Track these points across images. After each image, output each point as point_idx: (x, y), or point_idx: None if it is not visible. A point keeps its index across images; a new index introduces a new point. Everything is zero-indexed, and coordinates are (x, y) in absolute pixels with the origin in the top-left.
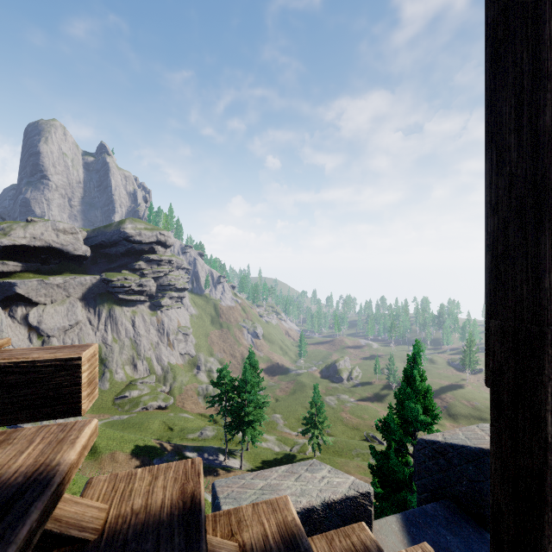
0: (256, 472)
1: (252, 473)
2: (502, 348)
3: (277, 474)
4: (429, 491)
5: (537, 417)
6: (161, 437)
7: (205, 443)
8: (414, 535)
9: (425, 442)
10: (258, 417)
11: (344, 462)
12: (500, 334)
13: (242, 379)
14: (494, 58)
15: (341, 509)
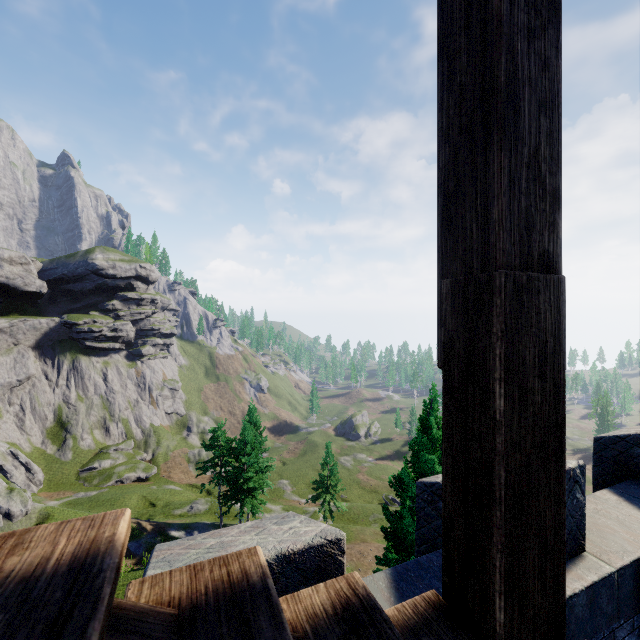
0: (214, 531)
1: (207, 533)
2: (453, 312)
3: (237, 531)
4: (428, 541)
5: (486, 390)
6: (140, 515)
7: (196, 519)
8: (403, 591)
9: (424, 484)
10: (260, 483)
11: (360, 530)
12: (451, 295)
13: (241, 440)
14: None
15: (303, 561)
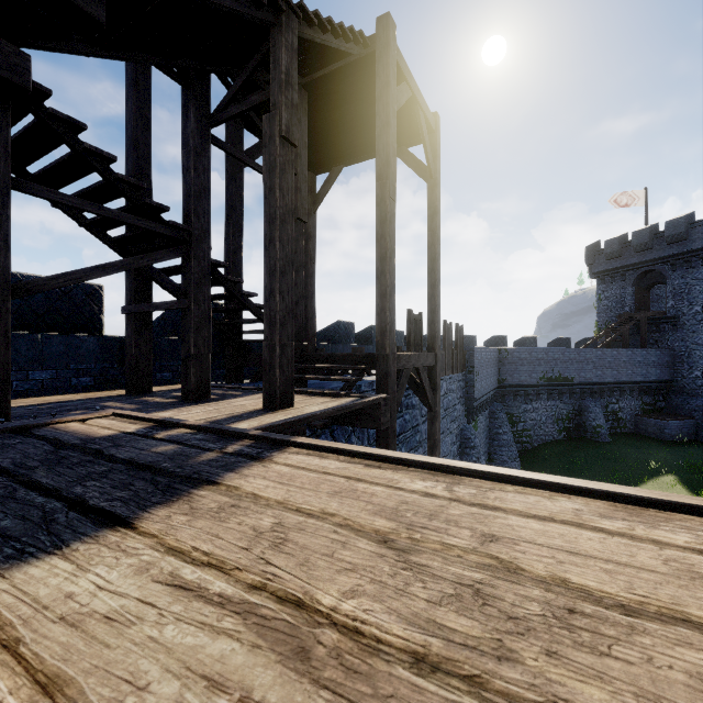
0: None
1: None
2: None
3: None
4: None
5: None
6: None
7: None
8: None
9: (156, 319)
10: None
11: None
12: None
13: None
14: (127, 103)
15: (85, 287)
